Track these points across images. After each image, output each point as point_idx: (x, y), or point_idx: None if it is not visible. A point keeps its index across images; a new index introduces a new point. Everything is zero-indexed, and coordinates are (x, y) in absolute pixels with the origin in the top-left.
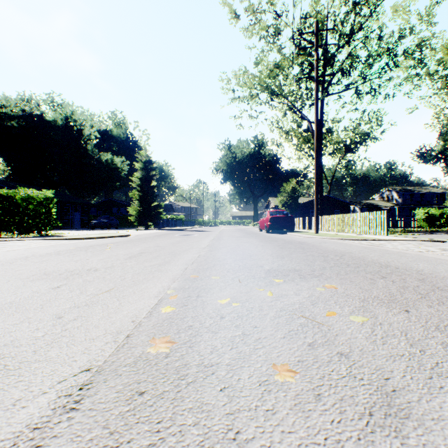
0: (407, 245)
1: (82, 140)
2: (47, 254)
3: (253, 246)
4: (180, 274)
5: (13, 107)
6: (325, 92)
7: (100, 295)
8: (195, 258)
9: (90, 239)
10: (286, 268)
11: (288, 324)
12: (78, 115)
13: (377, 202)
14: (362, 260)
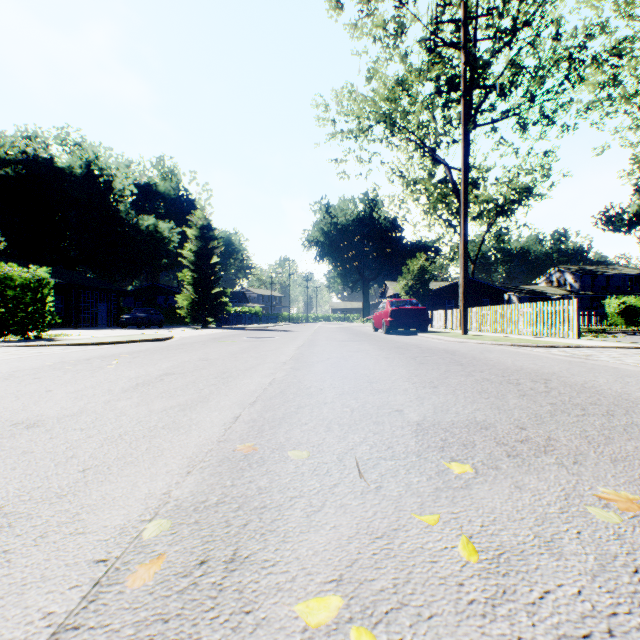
0: (637, 357)
1: (111, 197)
2: None
3: (369, 358)
4: (215, 440)
5: (9, 147)
6: (472, 122)
7: None
8: (263, 388)
9: (101, 345)
10: (456, 418)
11: None
12: (105, 160)
13: (543, 288)
14: (598, 394)
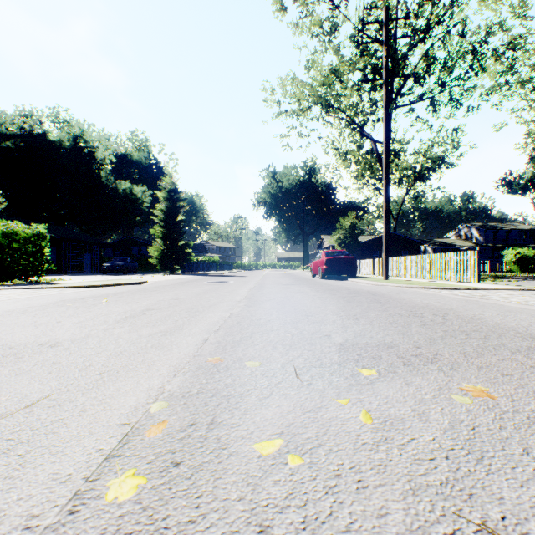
0: (521, 297)
1: (94, 165)
2: (7, 312)
3: (307, 298)
4: (191, 355)
5: (9, 124)
6: (393, 103)
7: (2, 421)
8: (224, 320)
9: (90, 288)
10: (370, 340)
11: None
12: (89, 135)
13: (453, 241)
14: (481, 324)
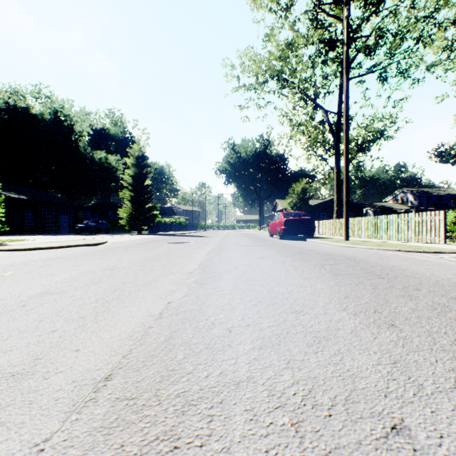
0: None
1: (73, 136)
2: None
3: (277, 266)
4: None
5: None
6: None
7: None
8: (145, 327)
9: (33, 251)
10: None
11: None
12: (68, 109)
13: (391, 205)
14: None
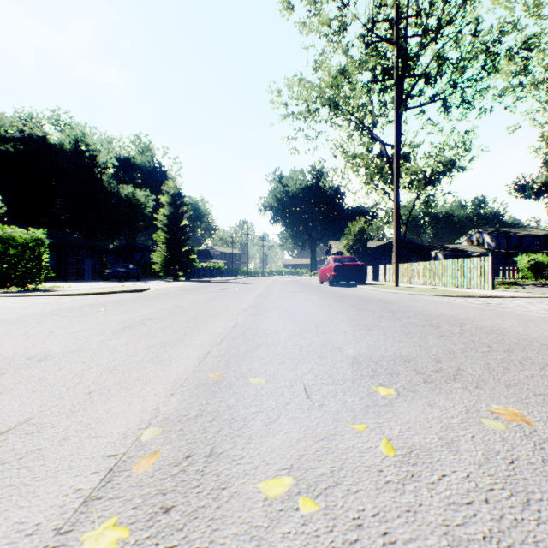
0: (540, 305)
1: (96, 169)
2: None
3: (316, 306)
4: (191, 370)
5: (8, 127)
6: (403, 105)
7: None
8: (228, 330)
9: (90, 295)
10: (385, 353)
11: None
12: (90, 138)
13: (465, 247)
14: (502, 335)
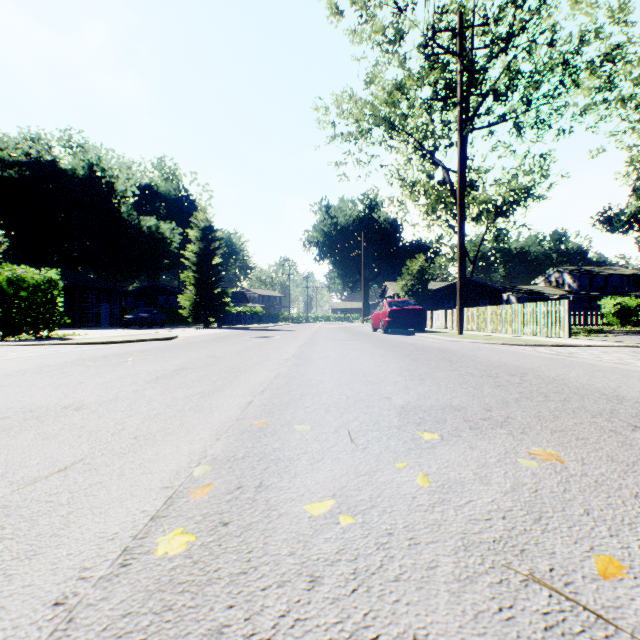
0: (615, 354)
1: (113, 198)
2: (19, 372)
3: (366, 355)
4: (234, 418)
5: (12, 149)
6: (469, 125)
7: (38, 484)
8: (270, 380)
9: (111, 344)
10: (435, 403)
11: (511, 623)
12: (107, 162)
13: (542, 289)
14: (564, 385)
